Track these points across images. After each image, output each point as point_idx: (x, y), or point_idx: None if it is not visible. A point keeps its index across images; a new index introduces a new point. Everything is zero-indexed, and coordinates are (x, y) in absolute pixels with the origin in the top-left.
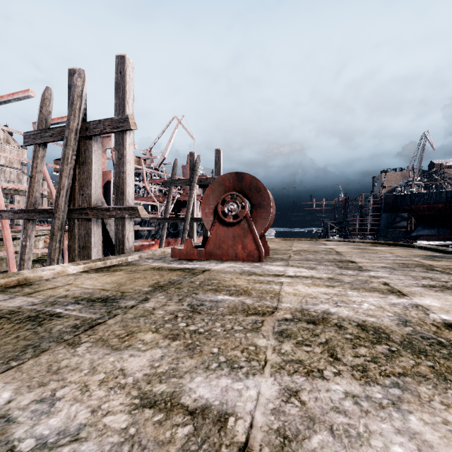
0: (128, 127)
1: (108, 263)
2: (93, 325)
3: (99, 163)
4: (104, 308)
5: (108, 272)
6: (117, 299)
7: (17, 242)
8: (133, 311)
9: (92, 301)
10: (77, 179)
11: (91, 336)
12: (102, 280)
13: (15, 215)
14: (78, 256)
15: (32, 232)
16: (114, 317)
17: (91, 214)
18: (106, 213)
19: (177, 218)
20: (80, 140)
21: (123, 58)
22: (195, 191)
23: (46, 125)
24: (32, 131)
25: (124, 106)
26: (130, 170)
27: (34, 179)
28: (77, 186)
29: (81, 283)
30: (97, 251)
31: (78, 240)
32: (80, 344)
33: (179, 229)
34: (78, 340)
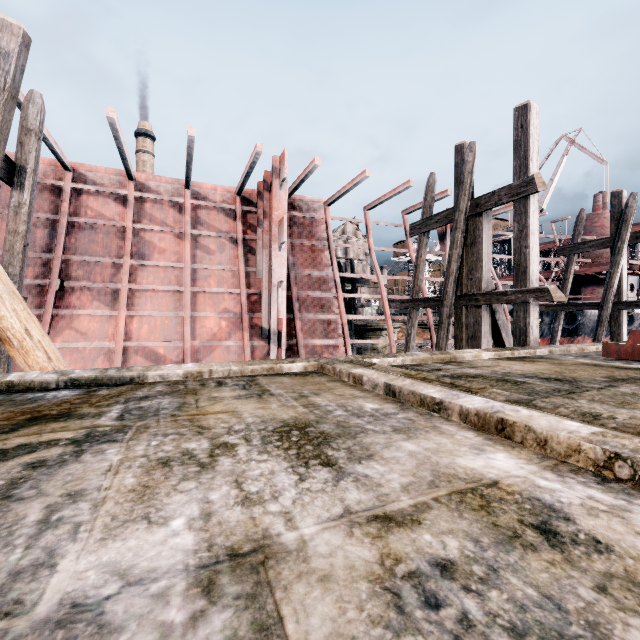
0: (533, 190)
1: (515, 353)
2: (571, 392)
3: (489, 241)
4: (566, 385)
5: (525, 361)
6: (572, 381)
7: (383, 333)
8: (607, 391)
9: (543, 378)
10: (464, 263)
11: (580, 397)
12: (529, 366)
13: (401, 304)
14: (465, 347)
15: (416, 320)
16: (587, 391)
17: (482, 300)
18: (501, 298)
19: (584, 303)
20: (468, 219)
21: (526, 108)
22: (624, 255)
23: (429, 212)
24: (418, 221)
25: (527, 165)
26: (533, 243)
27: (419, 268)
28: (464, 270)
29: (509, 366)
30: (487, 342)
31: (465, 329)
32: (576, 399)
33: (577, 323)
34: (570, 397)
